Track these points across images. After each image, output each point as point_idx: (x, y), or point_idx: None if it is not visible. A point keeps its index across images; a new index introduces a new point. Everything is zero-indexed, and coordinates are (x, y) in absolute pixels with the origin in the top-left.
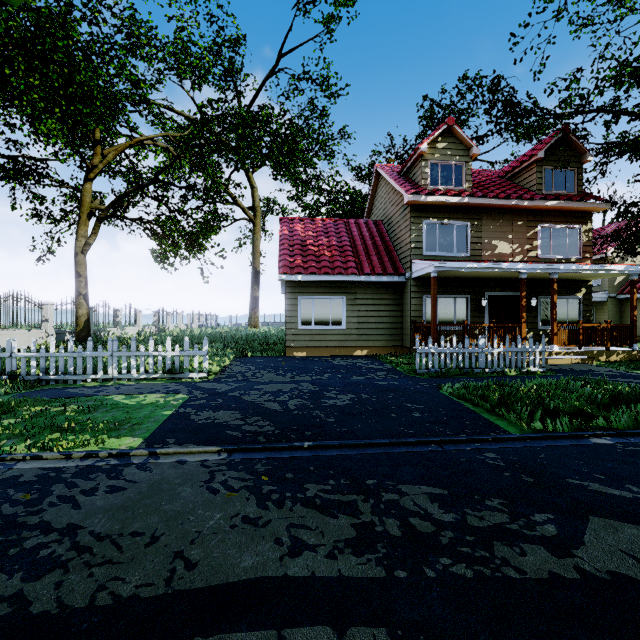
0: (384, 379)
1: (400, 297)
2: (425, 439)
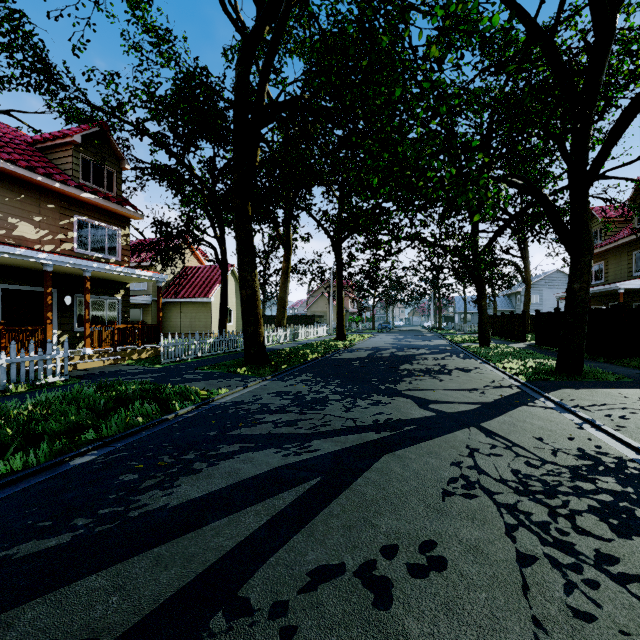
0: None
1: None
2: None
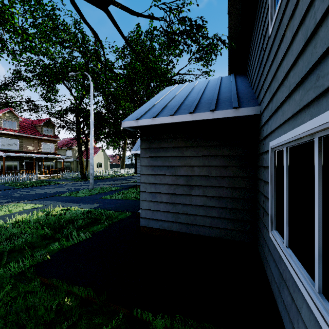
0: None
1: None
2: (0, 190)
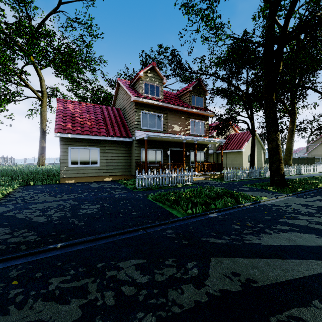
0: (119, 193)
1: (130, 149)
2: (137, 228)
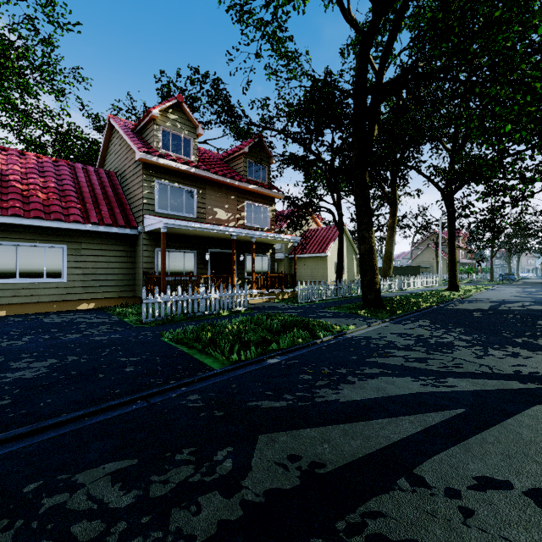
0: (105, 333)
1: (133, 249)
2: (131, 397)
